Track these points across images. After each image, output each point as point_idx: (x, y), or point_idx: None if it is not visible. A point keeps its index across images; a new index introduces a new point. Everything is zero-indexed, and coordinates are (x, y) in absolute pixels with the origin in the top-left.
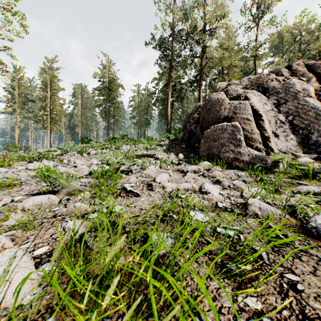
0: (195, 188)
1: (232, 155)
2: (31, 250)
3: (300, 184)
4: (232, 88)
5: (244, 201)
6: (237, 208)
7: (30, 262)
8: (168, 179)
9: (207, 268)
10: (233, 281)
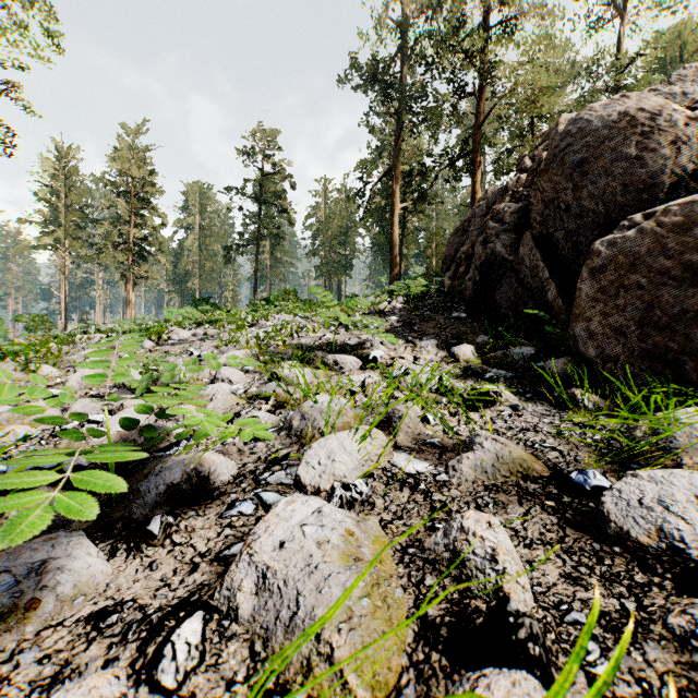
0: None
1: None
2: None
3: None
4: (657, 89)
5: None
6: None
7: None
8: None
9: None
10: None
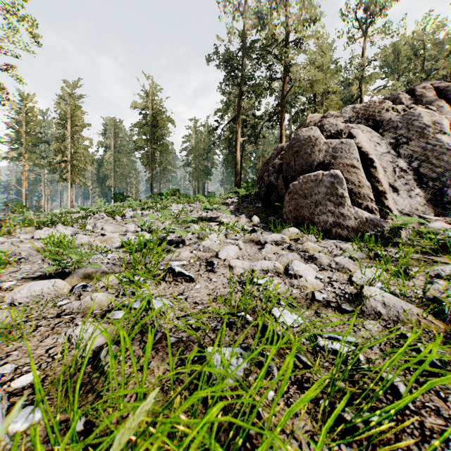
0: (279, 269)
1: (331, 218)
2: (9, 378)
3: (437, 263)
4: (329, 121)
5: (355, 291)
6: (347, 302)
7: None
8: (238, 254)
9: (308, 420)
10: None
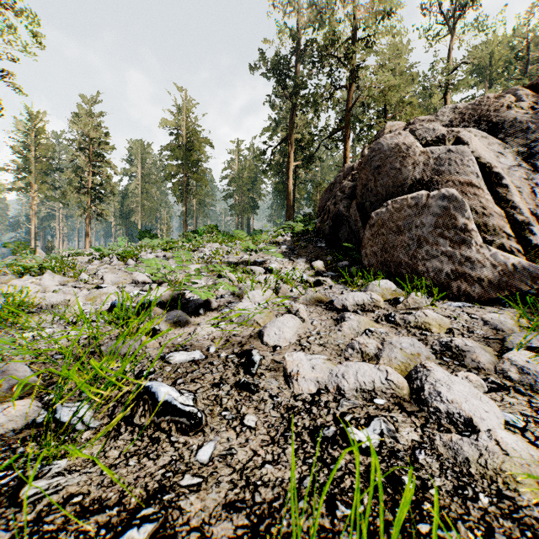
0: (400, 389)
1: (448, 265)
2: None
3: None
4: (423, 125)
5: None
6: None
7: None
8: (298, 332)
9: None
10: None
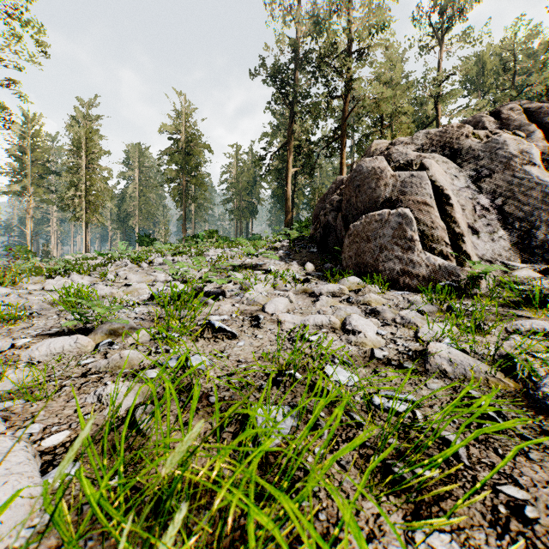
0: (335, 324)
1: (398, 265)
2: (38, 437)
3: (519, 317)
4: (398, 149)
5: (421, 348)
6: (410, 360)
7: (31, 462)
8: (288, 307)
9: (358, 474)
10: (407, 501)
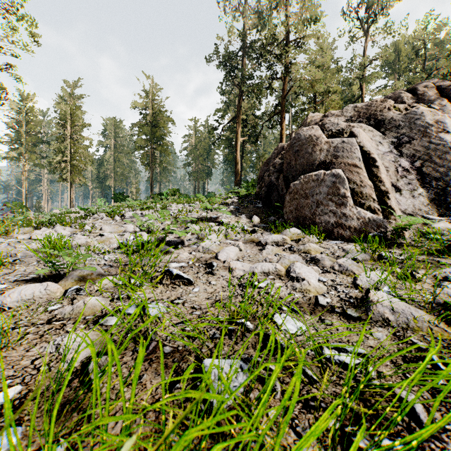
0: (280, 271)
1: (333, 218)
2: None
3: (443, 265)
4: (330, 120)
5: (360, 294)
6: (352, 307)
7: None
8: (238, 255)
9: (316, 446)
10: None
